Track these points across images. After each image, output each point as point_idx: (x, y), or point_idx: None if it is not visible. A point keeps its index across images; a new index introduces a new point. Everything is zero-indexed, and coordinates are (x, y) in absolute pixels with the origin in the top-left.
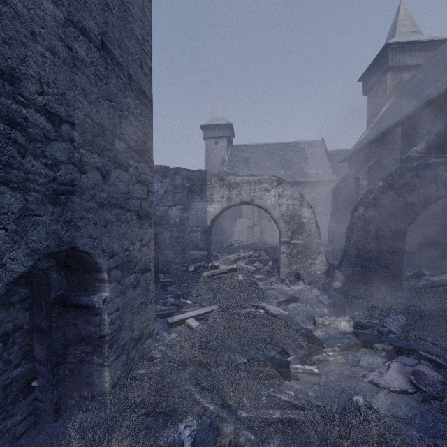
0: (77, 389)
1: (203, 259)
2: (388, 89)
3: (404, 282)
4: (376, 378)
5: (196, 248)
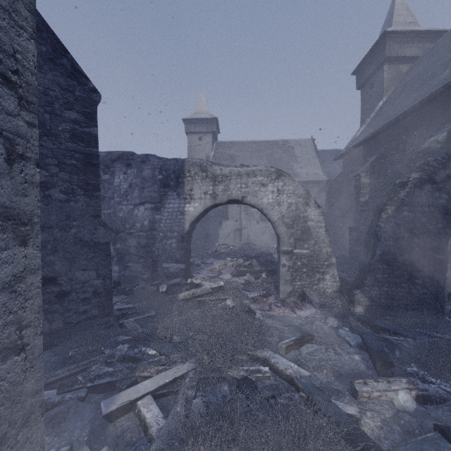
0: None
1: (180, 274)
2: (385, 81)
3: (446, 306)
4: None
5: (171, 259)
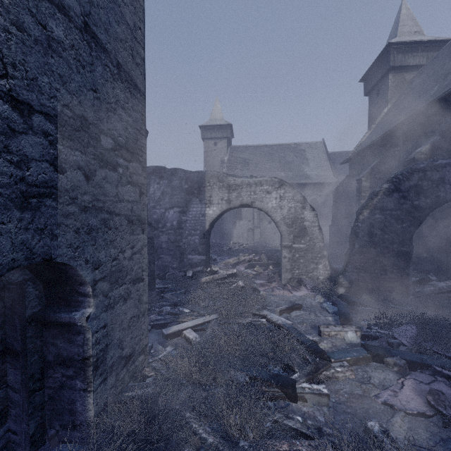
0: (57, 417)
1: (202, 264)
2: (390, 89)
3: (410, 288)
4: (391, 399)
5: (194, 252)
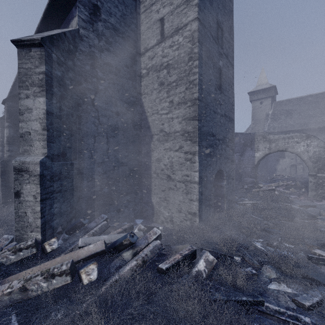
0: (216, 209)
1: (252, 183)
2: None
3: None
4: None
5: (248, 176)
